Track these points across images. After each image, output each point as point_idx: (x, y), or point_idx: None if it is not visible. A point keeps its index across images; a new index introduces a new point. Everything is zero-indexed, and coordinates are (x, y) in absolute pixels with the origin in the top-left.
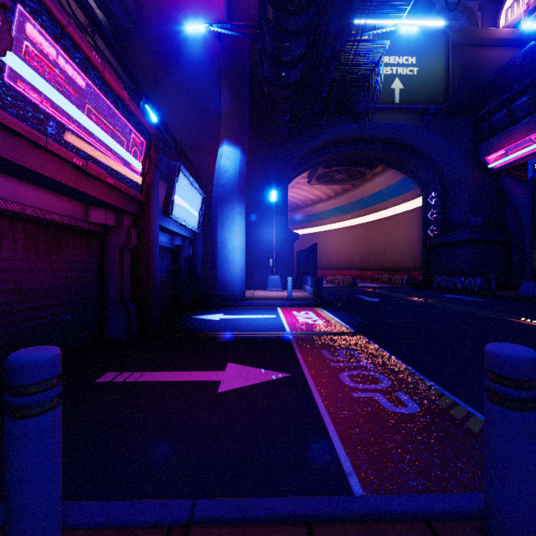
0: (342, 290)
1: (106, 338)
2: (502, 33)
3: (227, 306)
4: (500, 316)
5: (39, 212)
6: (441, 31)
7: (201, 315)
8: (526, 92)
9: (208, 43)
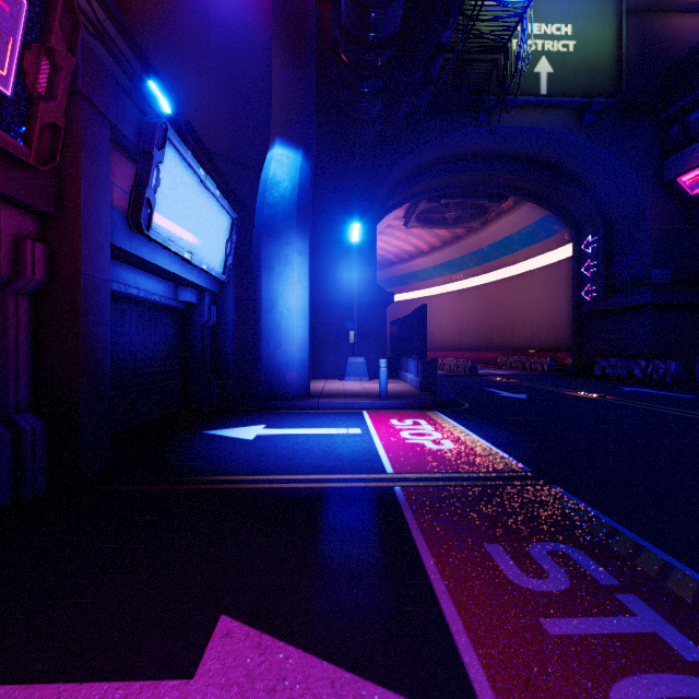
0: (458, 379)
1: None
2: None
3: (277, 408)
4: None
5: None
6: None
7: (223, 428)
8: None
9: (254, 2)
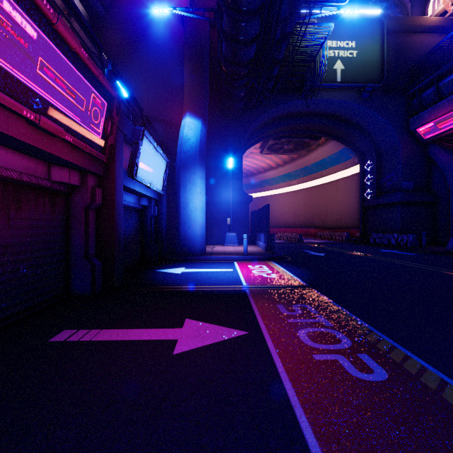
0: (290, 245)
1: (71, 293)
2: (431, 20)
3: (189, 260)
4: (437, 270)
5: None
6: (377, 19)
7: (165, 269)
8: (452, 72)
9: (173, 29)
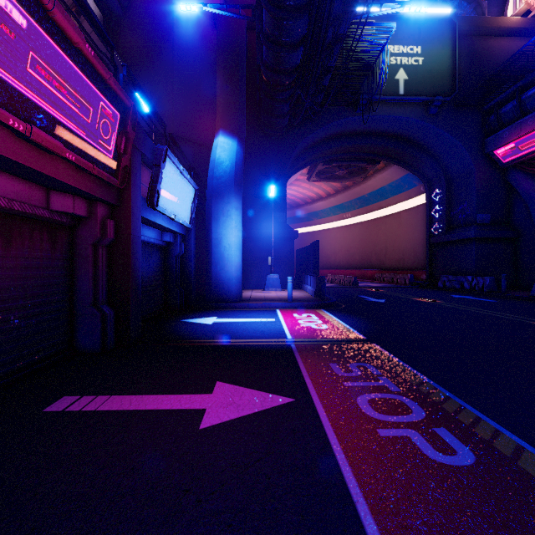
0: (343, 290)
1: (77, 348)
2: (511, 21)
3: (222, 307)
4: (522, 320)
5: None
6: (448, 19)
7: (192, 318)
8: None
9: (203, 31)
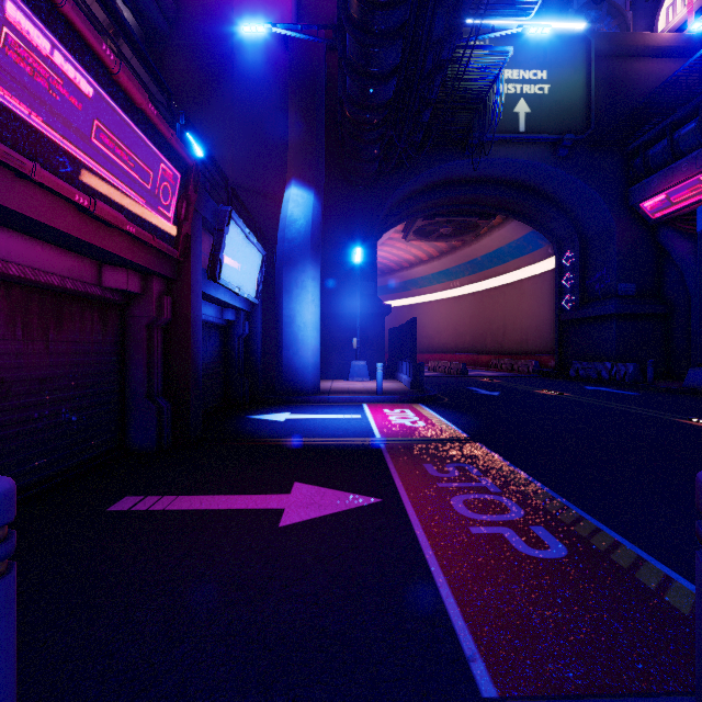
0: (448, 380)
1: (129, 447)
2: (662, 39)
3: (296, 401)
4: (663, 416)
5: (30, 272)
6: (581, 36)
7: (260, 414)
8: (694, 117)
9: (270, 52)
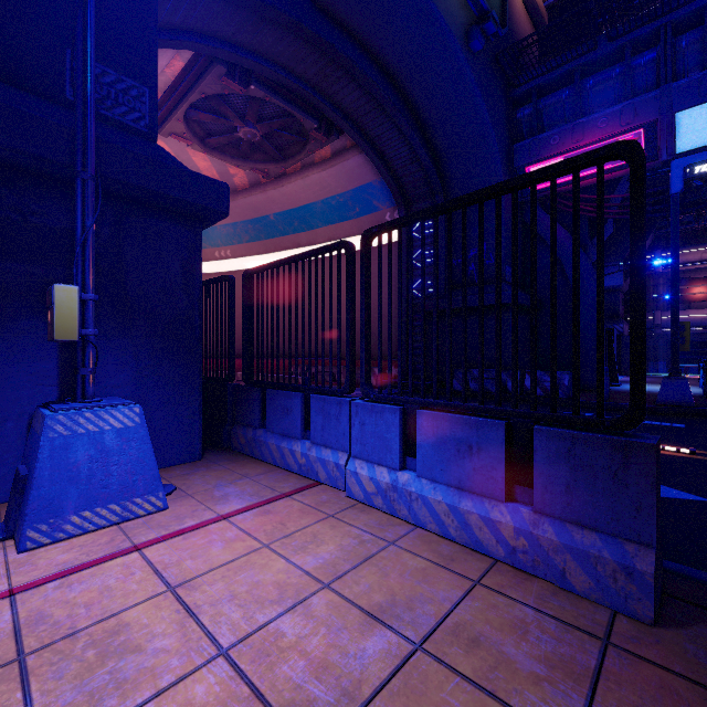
0: None
1: None
2: None
3: None
4: None
5: None
6: None
7: None
8: (595, 71)
9: None
